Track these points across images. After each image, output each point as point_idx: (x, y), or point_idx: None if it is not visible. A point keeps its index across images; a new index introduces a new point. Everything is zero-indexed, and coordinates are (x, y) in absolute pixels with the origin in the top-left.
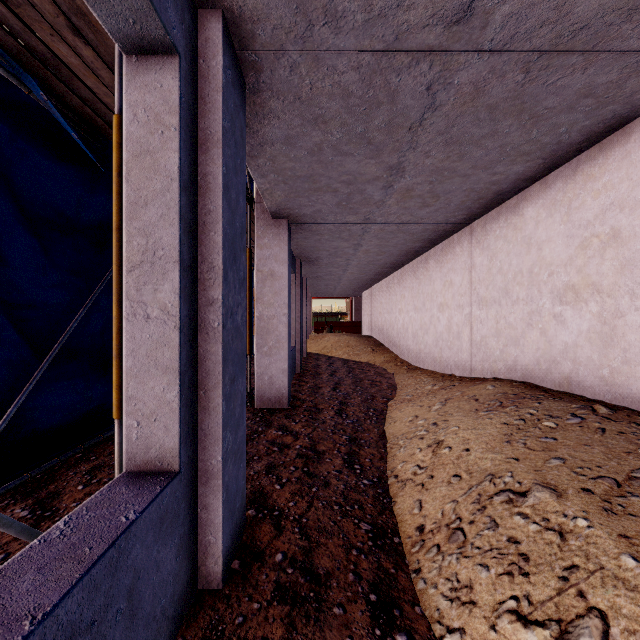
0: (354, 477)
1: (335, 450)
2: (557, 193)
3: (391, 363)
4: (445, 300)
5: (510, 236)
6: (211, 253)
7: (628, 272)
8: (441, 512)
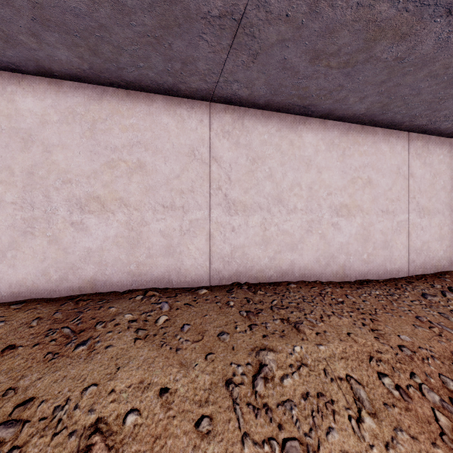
0: None
1: None
2: (77, 105)
3: None
4: None
5: None
6: None
7: (152, 195)
8: None
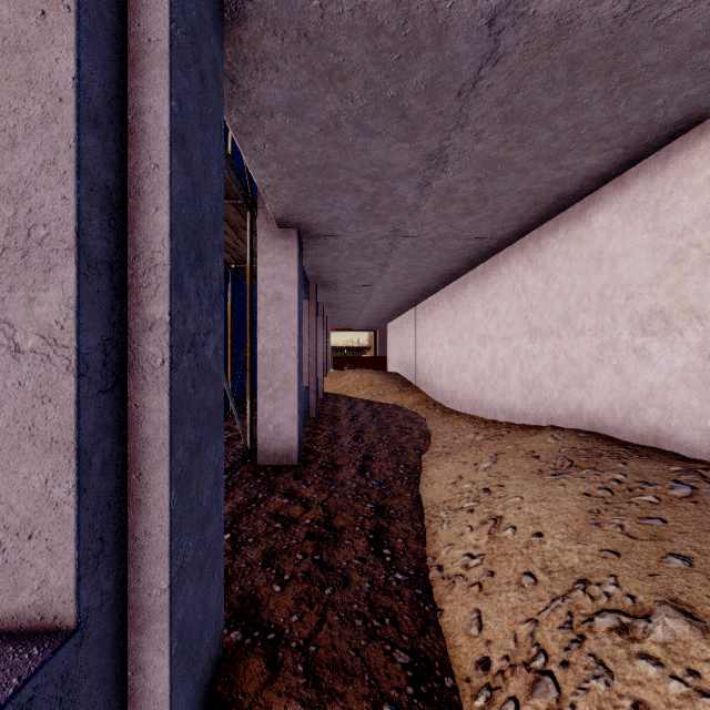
0: (383, 569)
1: (357, 526)
2: (639, 194)
3: (422, 405)
4: (488, 331)
5: (573, 251)
6: (150, 243)
7: None
8: (513, 638)
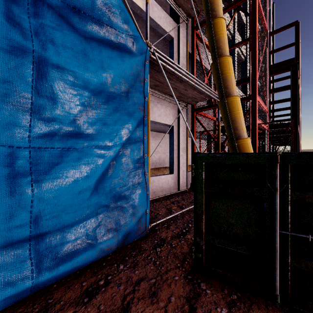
0: None
1: None
2: None
3: None
4: None
5: None
6: None
7: None
8: None
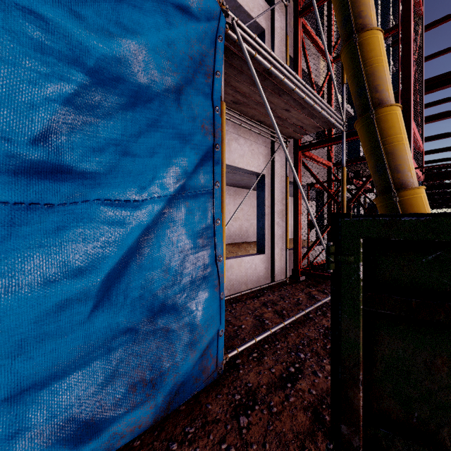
0: None
1: None
2: None
3: None
4: None
5: None
6: None
7: None
8: None
